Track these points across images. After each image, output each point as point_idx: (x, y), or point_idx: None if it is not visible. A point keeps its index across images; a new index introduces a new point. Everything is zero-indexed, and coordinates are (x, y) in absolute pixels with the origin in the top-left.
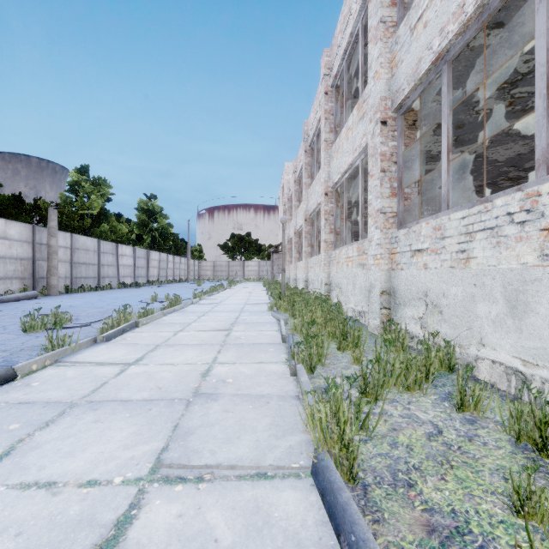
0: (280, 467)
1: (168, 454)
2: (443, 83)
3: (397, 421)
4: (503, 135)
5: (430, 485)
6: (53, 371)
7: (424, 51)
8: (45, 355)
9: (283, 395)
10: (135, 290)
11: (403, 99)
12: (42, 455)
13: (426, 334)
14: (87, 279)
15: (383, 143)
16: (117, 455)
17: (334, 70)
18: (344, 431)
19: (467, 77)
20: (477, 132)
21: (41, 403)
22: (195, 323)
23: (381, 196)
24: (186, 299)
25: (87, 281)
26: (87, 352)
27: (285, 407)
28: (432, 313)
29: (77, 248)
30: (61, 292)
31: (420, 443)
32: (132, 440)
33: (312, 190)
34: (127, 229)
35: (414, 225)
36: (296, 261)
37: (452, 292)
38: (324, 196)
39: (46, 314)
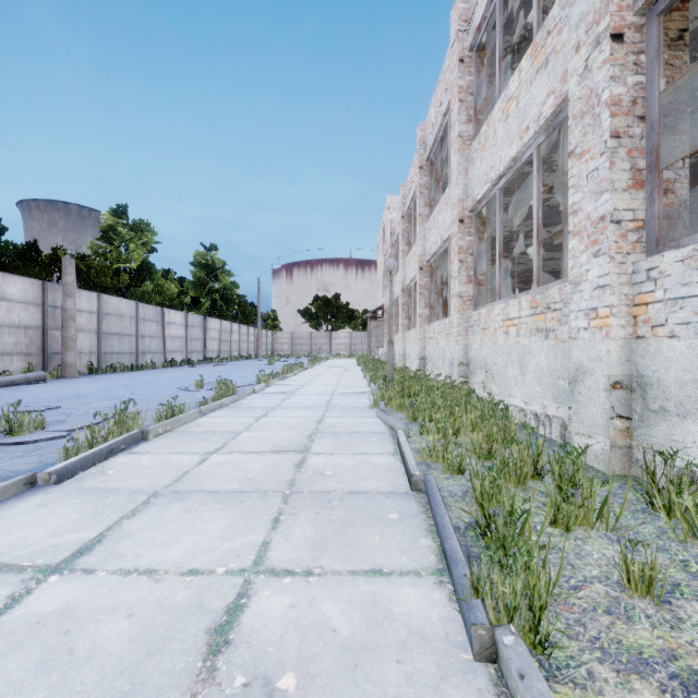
0: None
1: None
2: None
3: None
4: None
5: None
6: None
7: None
8: None
9: None
10: (183, 370)
11: None
12: None
13: None
14: (121, 355)
15: (614, 79)
16: None
17: (475, 19)
18: None
19: None
20: None
21: None
22: (246, 433)
23: (611, 186)
24: (246, 385)
25: (121, 358)
26: None
27: None
28: None
29: (107, 313)
30: (83, 373)
31: None
32: None
33: (433, 223)
34: (176, 289)
35: None
36: (404, 329)
37: None
38: (458, 223)
39: (23, 410)
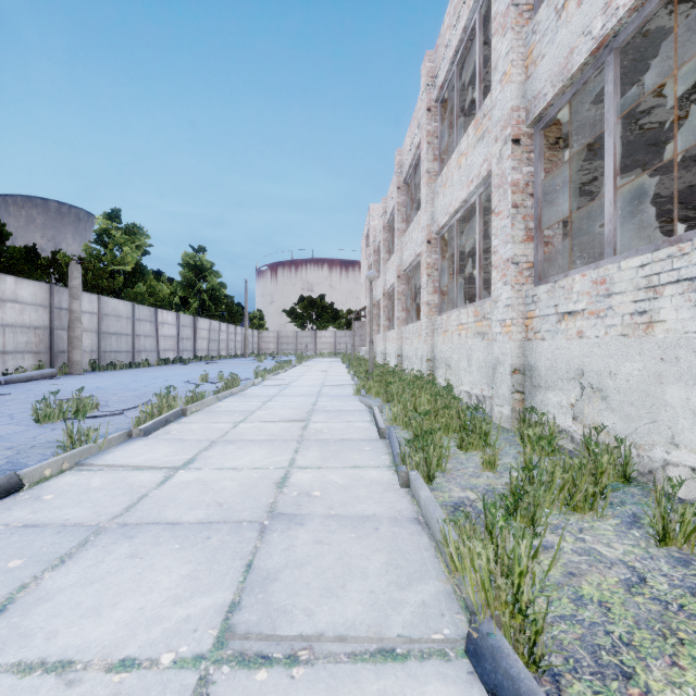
0: (414, 639)
1: (241, 615)
2: (606, 81)
3: (572, 560)
4: (672, 160)
5: (658, 675)
6: (73, 478)
7: (578, 38)
8: (62, 456)
9: (395, 516)
10: (179, 367)
11: (545, 107)
12: (53, 612)
13: (582, 428)
14: (119, 353)
15: (514, 169)
16: (163, 615)
17: (439, 79)
18: (519, 587)
19: (633, 76)
20: (637, 155)
21: (55, 527)
22: (259, 411)
23: (512, 240)
24: (245, 380)
25: (119, 356)
26: (118, 450)
27: (402, 535)
28: (592, 399)
29: (106, 314)
30: (86, 371)
31: (619, 599)
32: (185, 588)
33: (408, 238)
34: (169, 290)
35: (561, 278)
36: (385, 330)
37: (624, 371)
38: (426, 244)
39: (66, 398)
